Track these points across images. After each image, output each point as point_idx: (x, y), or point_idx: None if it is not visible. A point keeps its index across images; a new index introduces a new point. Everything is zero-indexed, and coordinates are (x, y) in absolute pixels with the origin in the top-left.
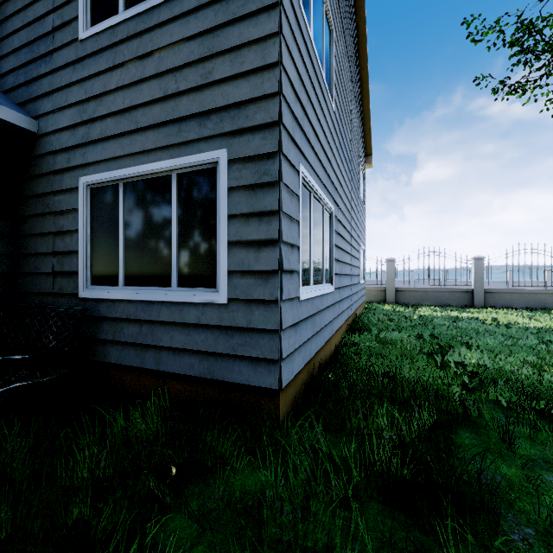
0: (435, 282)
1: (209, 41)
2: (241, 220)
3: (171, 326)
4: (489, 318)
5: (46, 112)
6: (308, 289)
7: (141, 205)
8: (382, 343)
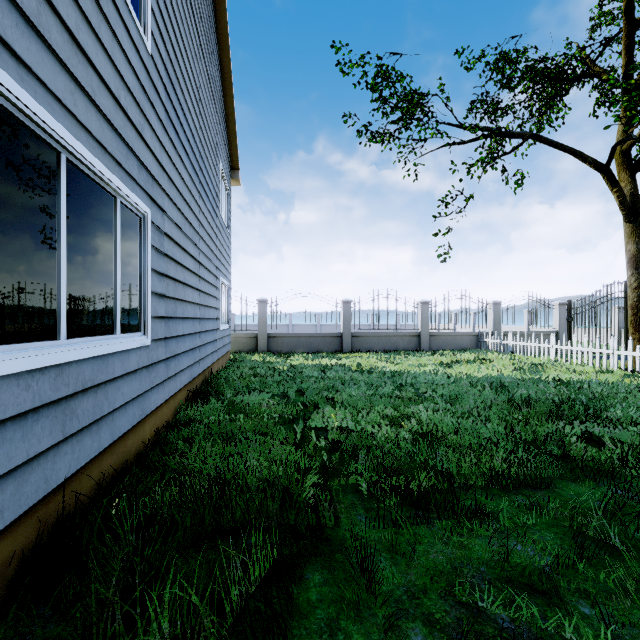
0: (312, 325)
1: None
2: None
3: None
4: (355, 364)
5: None
6: (43, 347)
7: None
8: (235, 412)
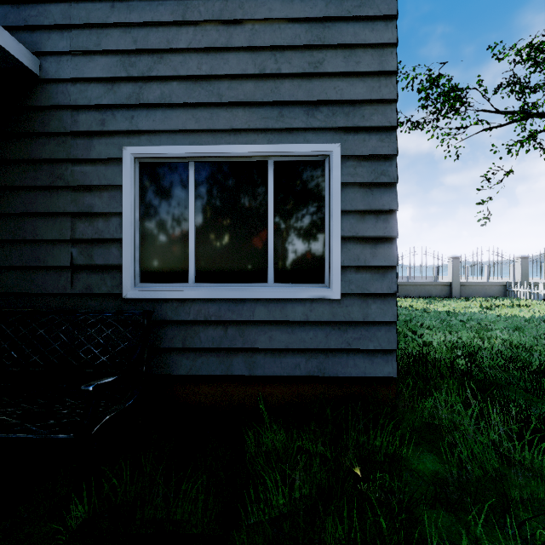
0: None
1: (319, 30)
2: (356, 216)
3: (269, 325)
4: (407, 305)
5: (56, 51)
6: None
7: (221, 190)
8: None
